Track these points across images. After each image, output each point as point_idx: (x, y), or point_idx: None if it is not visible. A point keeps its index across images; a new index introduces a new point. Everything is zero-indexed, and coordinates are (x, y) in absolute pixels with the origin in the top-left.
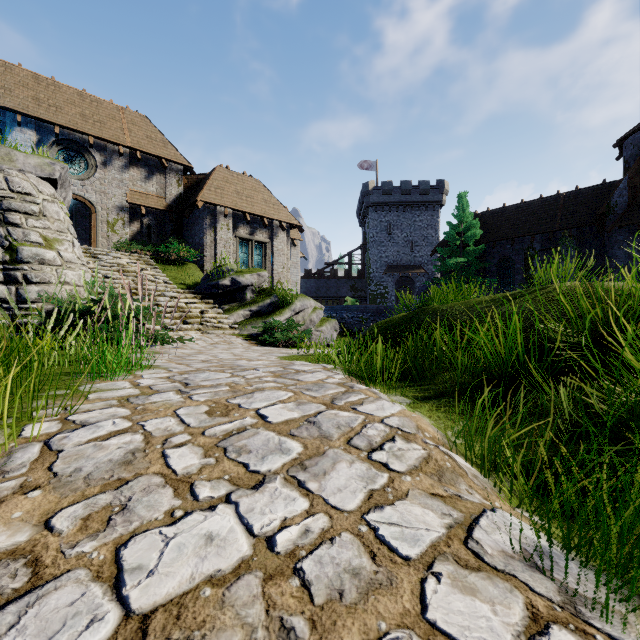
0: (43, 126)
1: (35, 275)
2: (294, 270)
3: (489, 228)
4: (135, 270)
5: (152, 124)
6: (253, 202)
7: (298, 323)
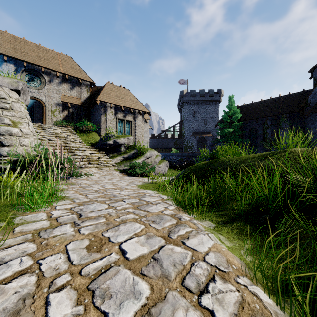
0: (18, 62)
1: (7, 141)
2: (146, 135)
3: (244, 113)
4: (64, 136)
5: (74, 61)
6: (125, 101)
7: (148, 163)
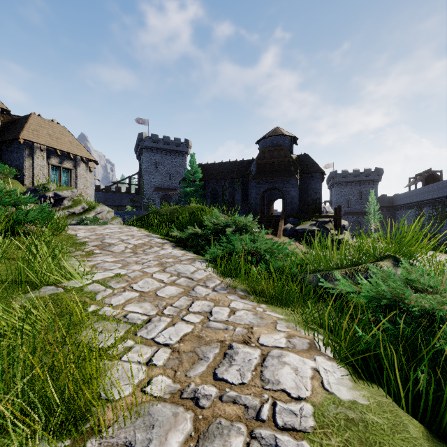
0: None
1: None
2: (90, 187)
3: (207, 173)
4: None
5: None
6: (62, 142)
7: (100, 218)
